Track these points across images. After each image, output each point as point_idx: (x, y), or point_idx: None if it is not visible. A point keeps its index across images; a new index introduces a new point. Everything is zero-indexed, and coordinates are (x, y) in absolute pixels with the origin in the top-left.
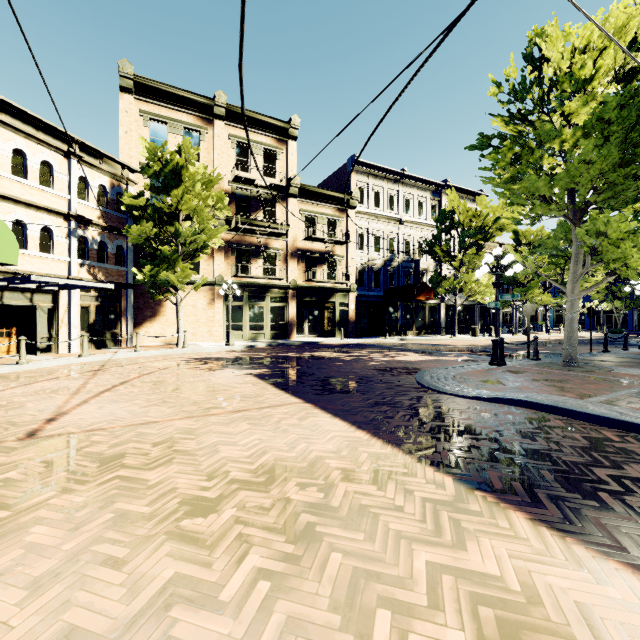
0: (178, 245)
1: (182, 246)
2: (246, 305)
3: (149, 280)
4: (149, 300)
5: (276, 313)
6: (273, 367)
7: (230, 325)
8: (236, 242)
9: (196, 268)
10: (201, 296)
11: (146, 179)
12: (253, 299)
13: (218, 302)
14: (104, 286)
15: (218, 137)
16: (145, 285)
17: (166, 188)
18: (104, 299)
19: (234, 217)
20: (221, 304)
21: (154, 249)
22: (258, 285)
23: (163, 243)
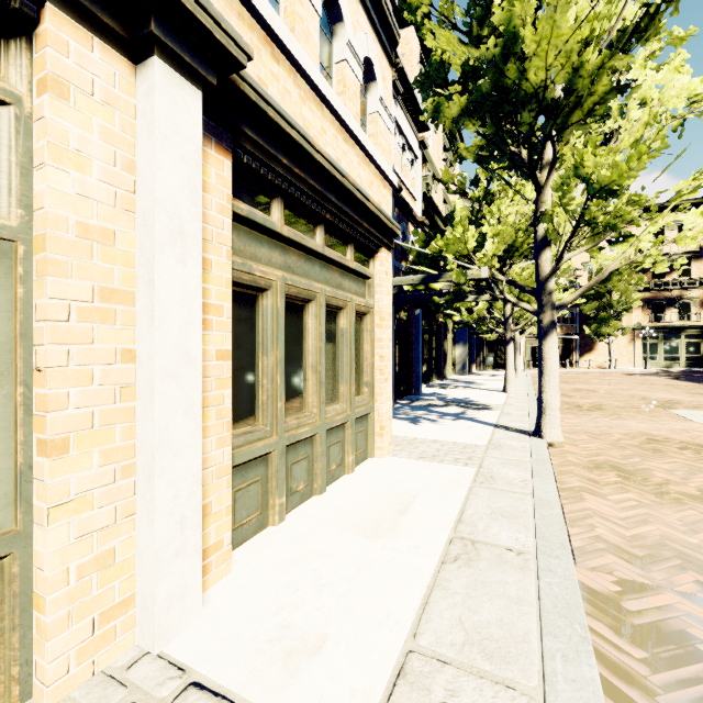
0: (609, 310)
1: (614, 311)
2: (660, 342)
3: (593, 332)
4: (587, 341)
5: (691, 348)
6: (678, 377)
7: (647, 356)
8: (651, 298)
9: (619, 319)
10: (623, 337)
11: (585, 271)
12: (667, 338)
13: (636, 341)
14: (575, 337)
15: (636, 230)
16: (591, 334)
17: (604, 281)
18: (565, 342)
19: (650, 282)
20: (639, 342)
21: (595, 314)
22: (672, 327)
23: (600, 310)
